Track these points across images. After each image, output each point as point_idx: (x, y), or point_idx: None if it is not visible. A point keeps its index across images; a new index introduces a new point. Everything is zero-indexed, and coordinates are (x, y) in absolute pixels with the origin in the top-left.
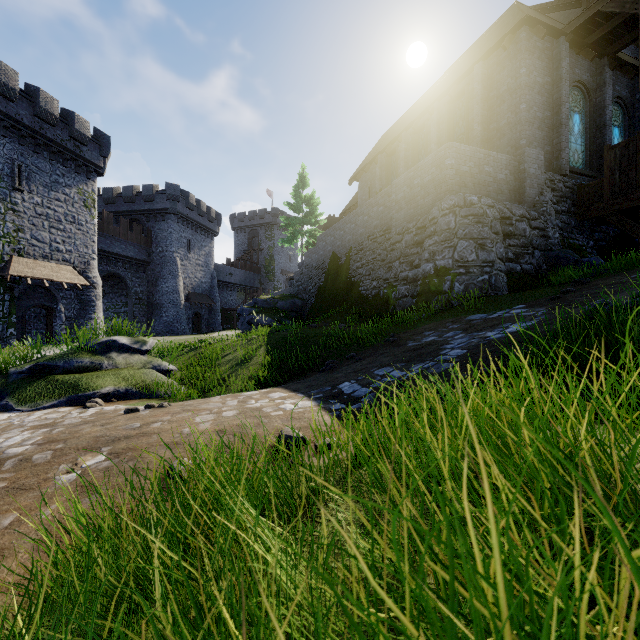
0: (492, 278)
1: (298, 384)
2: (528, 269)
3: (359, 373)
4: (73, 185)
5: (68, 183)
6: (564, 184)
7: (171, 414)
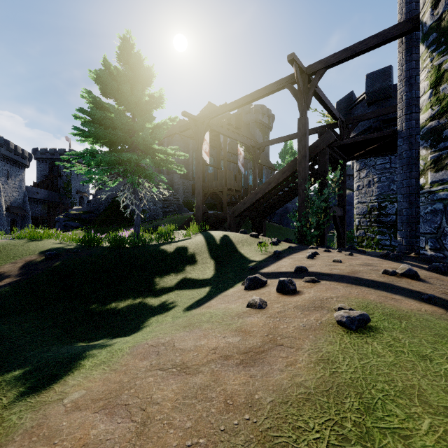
0: (157, 213)
1: None
2: (171, 210)
3: None
4: None
5: None
6: (189, 183)
7: None
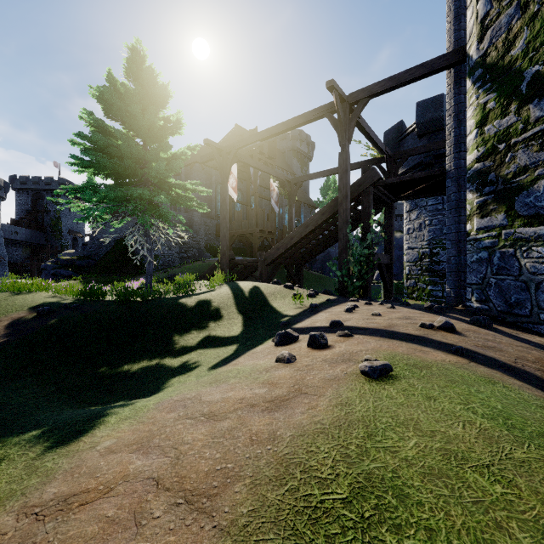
0: (172, 259)
1: None
2: (190, 255)
3: None
4: None
5: None
6: (212, 223)
7: None
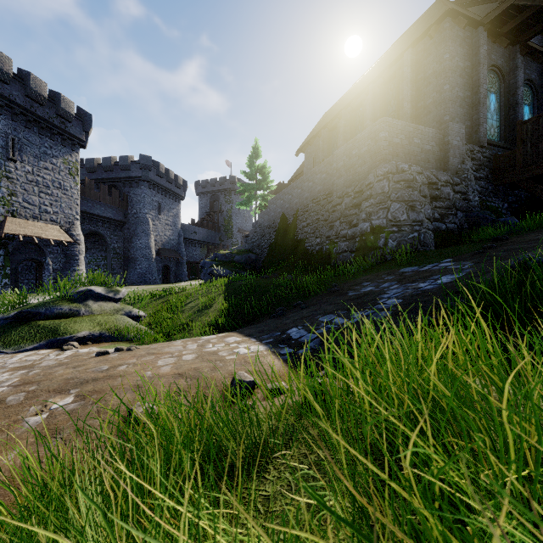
0: (421, 235)
1: (251, 329)
2: (452, 228)
3: (305, 320)
4: (59, 156)
5: (55, 154)
6: (482, 154)
7: (137, 357)
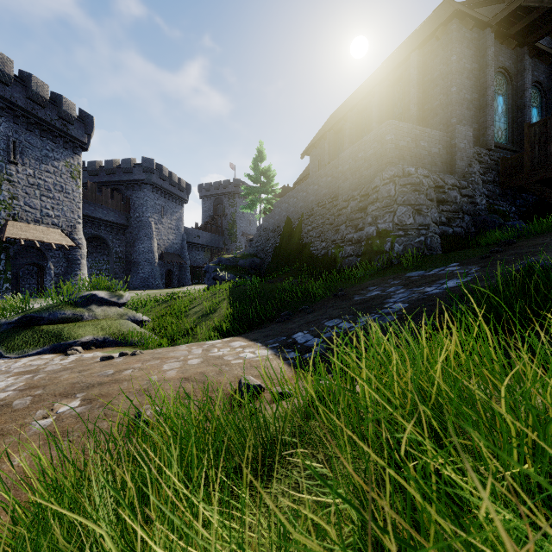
0: (428, 239)
1: (256, 334)
2: (459, 231)
3: (311, 324)
4: (61, 159)
5: (57, 157)
6: (490, 157)
7: (142, 362)
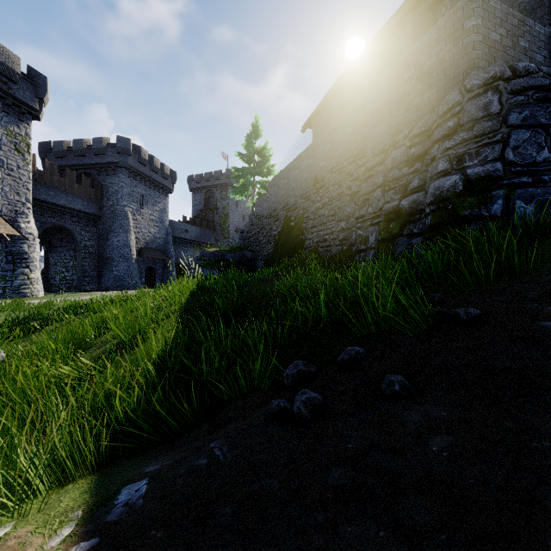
0: None
1: None
2: None
3: None
4: (0, 125)
5: None
6: None
7: None
